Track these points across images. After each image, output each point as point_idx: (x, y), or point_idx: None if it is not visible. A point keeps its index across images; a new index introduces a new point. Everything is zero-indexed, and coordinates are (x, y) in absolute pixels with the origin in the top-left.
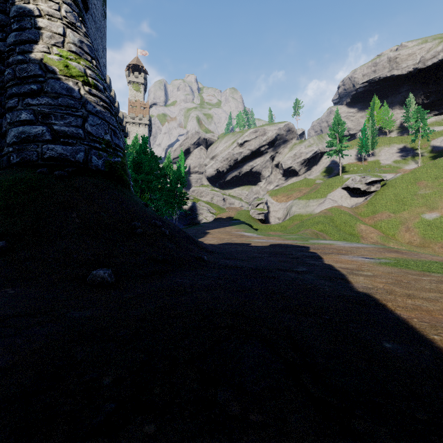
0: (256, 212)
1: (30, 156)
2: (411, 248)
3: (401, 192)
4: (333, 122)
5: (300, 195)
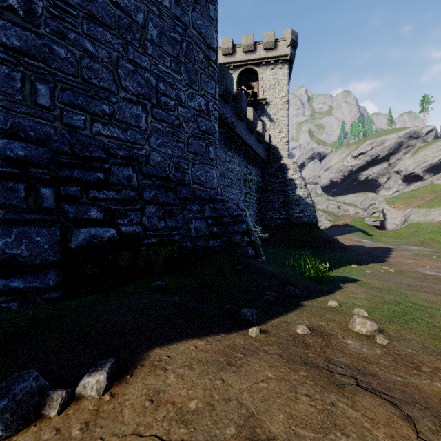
0: (371, 219)
1: (300, 221)
2: None
3: None
4: None
5: (422, 203)
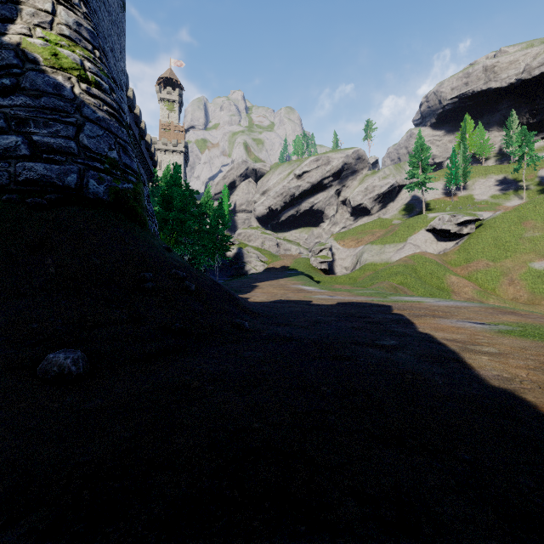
0: (318, 260)
1: None
2: (517, 306)
3: (502, 234)
4: (415, 147)
5: (373, 239)
